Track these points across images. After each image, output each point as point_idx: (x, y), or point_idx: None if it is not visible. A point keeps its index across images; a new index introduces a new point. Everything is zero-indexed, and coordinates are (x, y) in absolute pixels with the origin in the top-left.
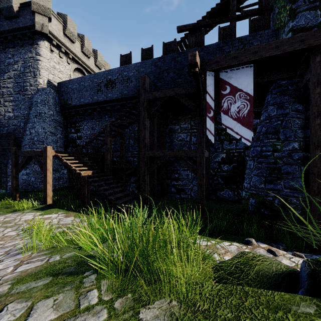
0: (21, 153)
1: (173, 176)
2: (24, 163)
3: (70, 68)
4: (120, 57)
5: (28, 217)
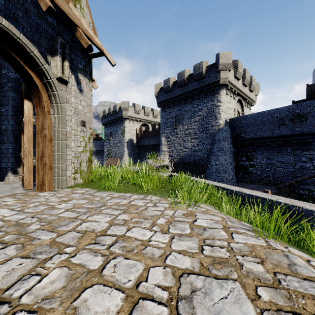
0: None
1: None
2: None
3: (234, 102)
4: (307, 87)
5: None
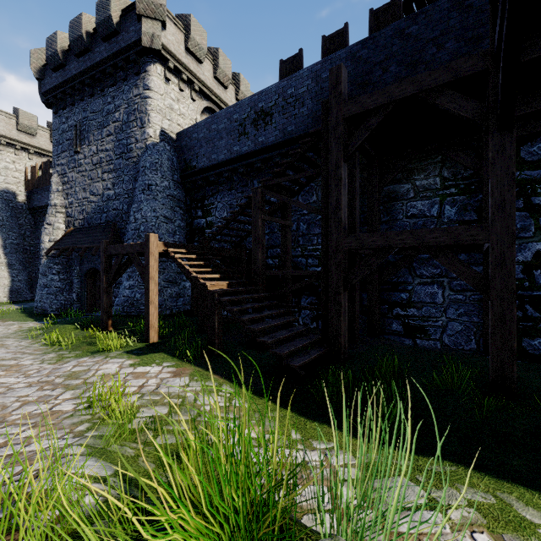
0: (113, 250)
1: (395, 297)
2: (118, 267)
3: (196, 109)
4: (280, 65)
5: (111, 368)
